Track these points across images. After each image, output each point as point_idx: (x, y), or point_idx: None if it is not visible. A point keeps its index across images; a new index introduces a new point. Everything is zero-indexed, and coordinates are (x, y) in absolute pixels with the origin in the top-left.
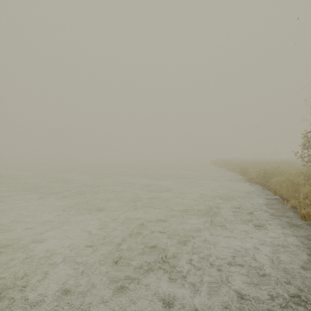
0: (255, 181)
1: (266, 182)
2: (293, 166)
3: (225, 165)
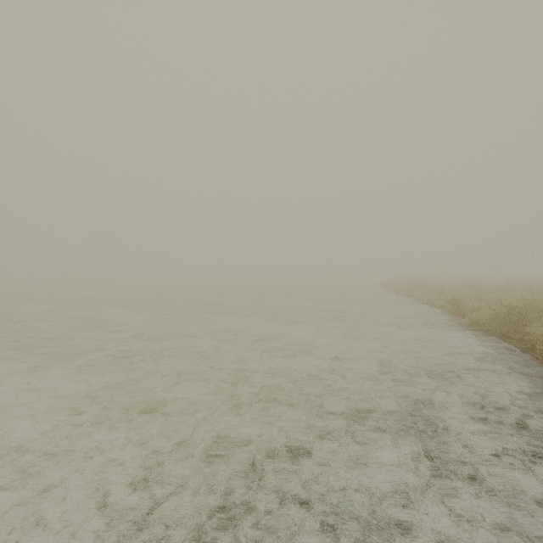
0: (486, 328)
1: (512, 333)
2: None
3: (411, 291)
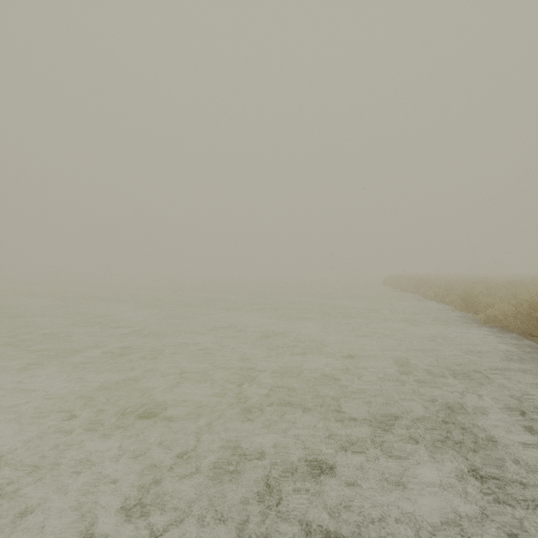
0: (503, 325)
1: (534, 330)
2: None
3: (417, 288)
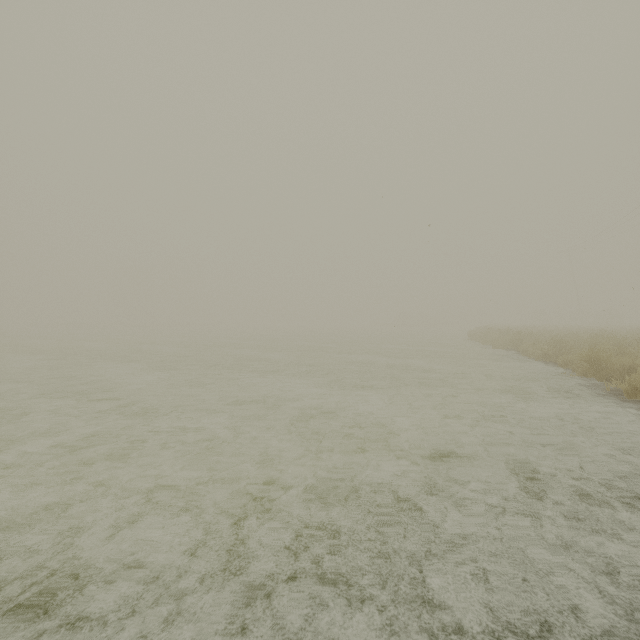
0: None
1: None
2: None
3: (514, 343)
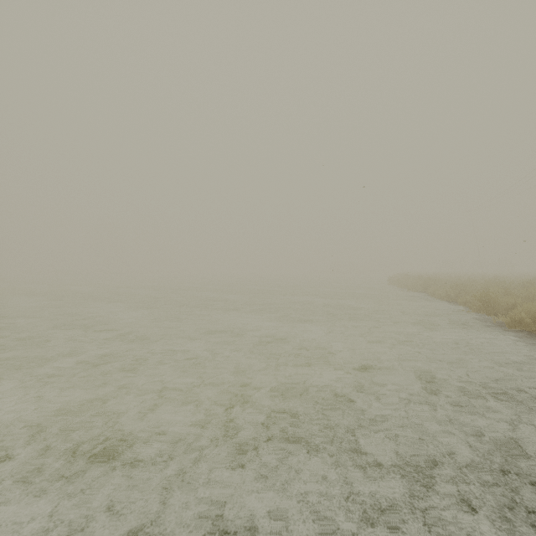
0: (531, 329)
1: None
2: None
3: (425, 287)
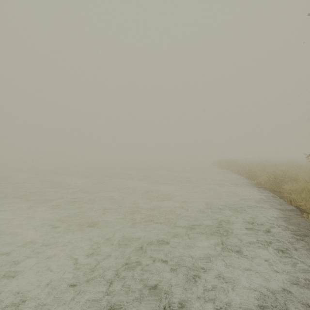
0: (264, 186)
1: (276, 188)
2: (303, 169)
3: (229, 166)
